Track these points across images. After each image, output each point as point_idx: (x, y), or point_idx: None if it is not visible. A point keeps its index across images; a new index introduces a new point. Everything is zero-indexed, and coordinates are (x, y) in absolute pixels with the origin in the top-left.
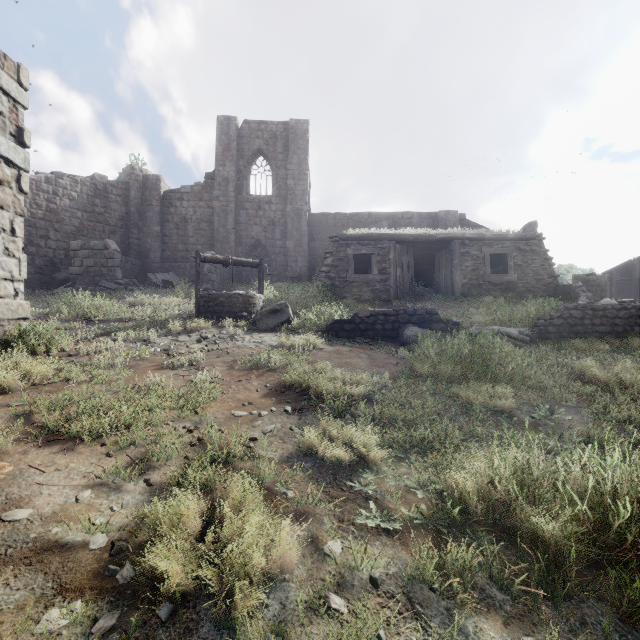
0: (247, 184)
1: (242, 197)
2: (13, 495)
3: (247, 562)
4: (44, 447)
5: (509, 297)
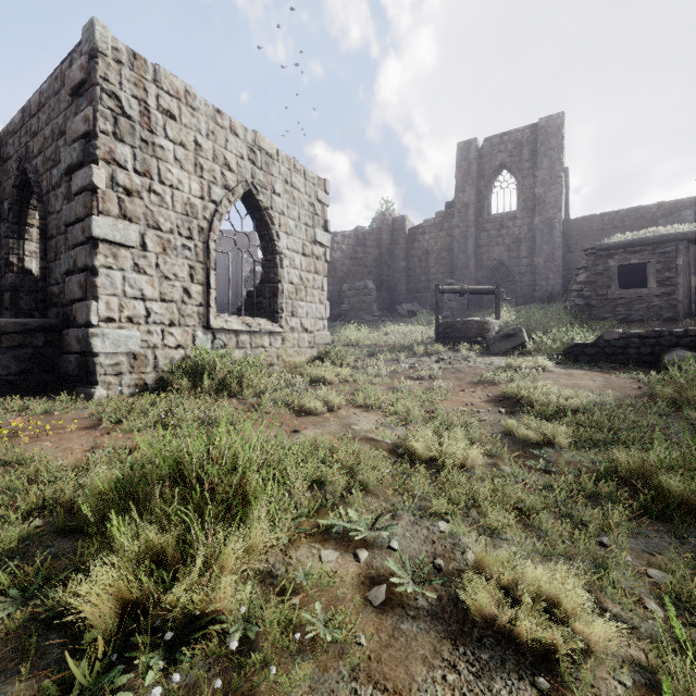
0: (488, 204)
1: (482, 219)
2: (350, 422)
3: (453, 454)
4: (356, 408)
5: None
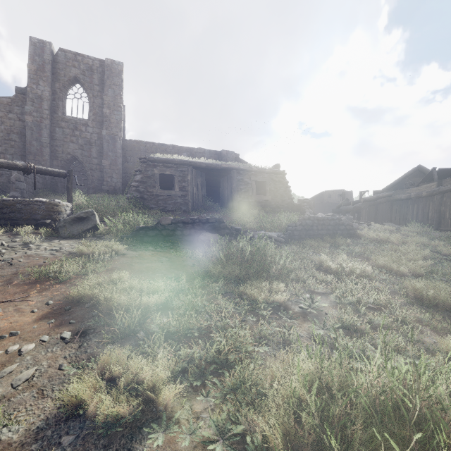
0: (63, 105)
1: (58, 116)
2: None
3: None
4: None
5: (267, 211)
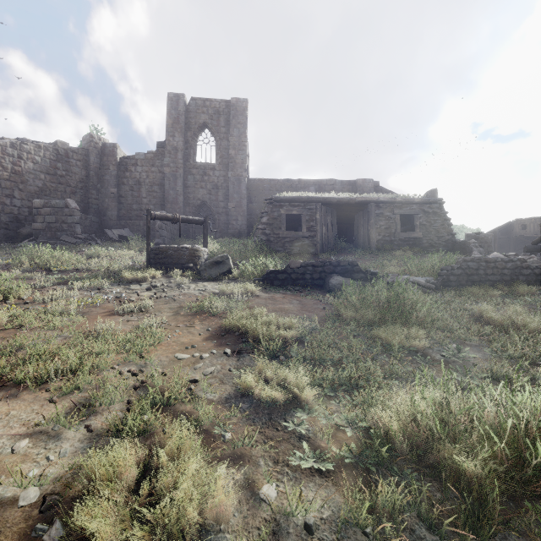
0: (194, 153)
1: (189, 164)
2: None
3: (181, 517)
4: None
5: (416, 251)
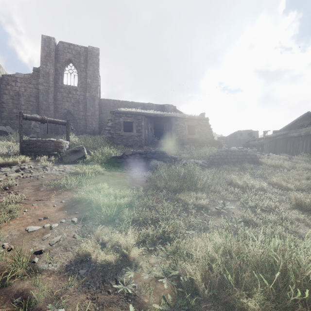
0: (62, 78)
1: (58, 85)
2: None
3: None
4: None
5: (195, 145)
